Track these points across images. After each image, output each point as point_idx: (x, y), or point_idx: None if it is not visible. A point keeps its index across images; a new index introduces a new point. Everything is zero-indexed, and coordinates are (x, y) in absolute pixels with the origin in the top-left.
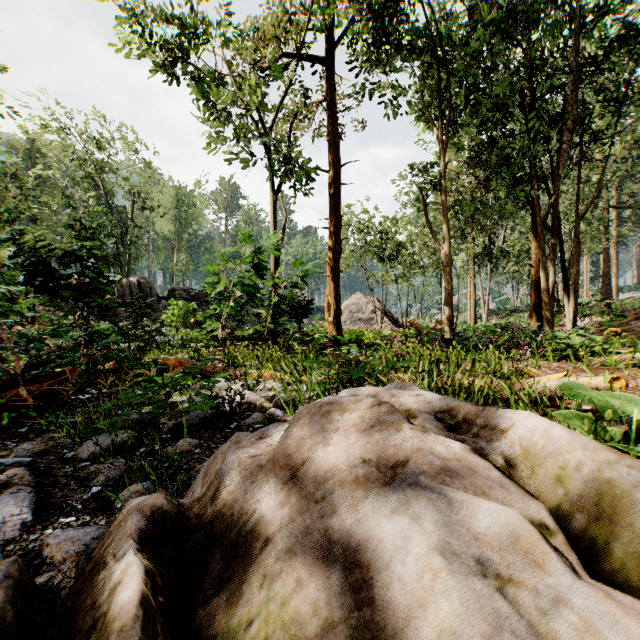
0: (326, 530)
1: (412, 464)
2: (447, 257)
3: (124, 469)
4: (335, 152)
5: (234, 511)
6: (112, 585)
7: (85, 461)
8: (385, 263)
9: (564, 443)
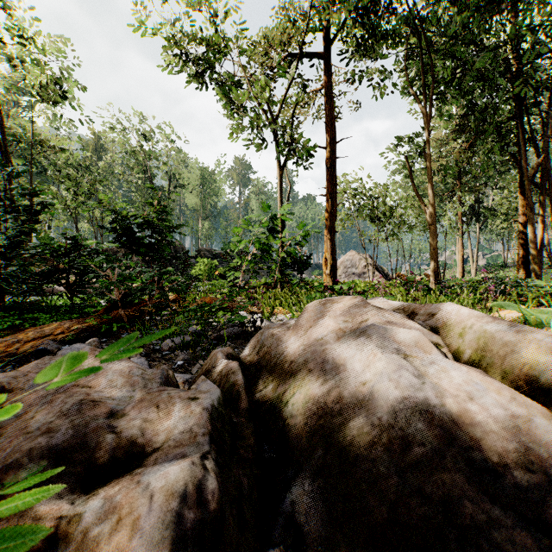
0: (323, 350)
1: (370, 320)
2: (432, 216)
3: (192, 355)
4: (331, 131)
5: (271, 354)
6: (218, 372)
7: (167, 351)
8: (376, 224)
9: (466, 316)
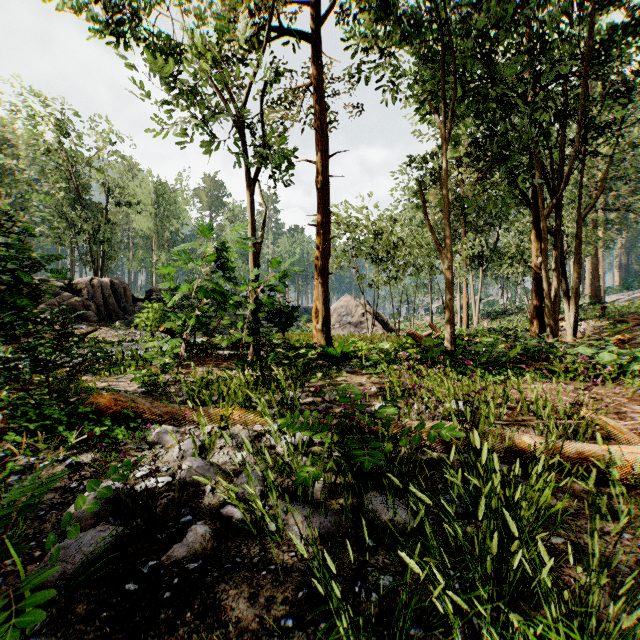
0: None
1: None
2: (448, 259)
3: None
4: (324, 141)
5: None
6: None
7: None
8: (376, 264)
9: None
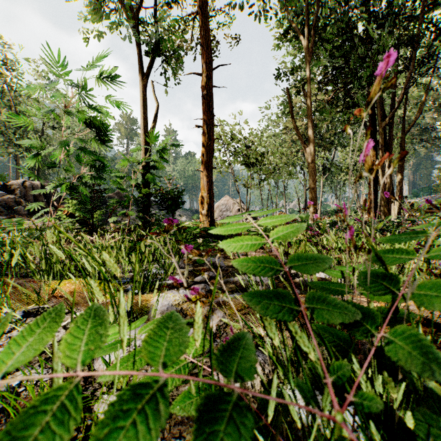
0: None
1: None
2: (312, 154)
3: None
4: (208, 55)
5: None
6: None
7: None
8: (249, 169)
9: None
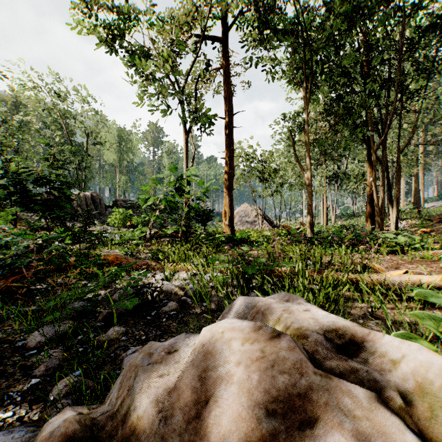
0: None
1: (321, 425)
2: (309, 179)
3: (62, 358)
4: (230, 105)
5: None
6: None
7: (33, 349)
8: (264, 183)
9: None
